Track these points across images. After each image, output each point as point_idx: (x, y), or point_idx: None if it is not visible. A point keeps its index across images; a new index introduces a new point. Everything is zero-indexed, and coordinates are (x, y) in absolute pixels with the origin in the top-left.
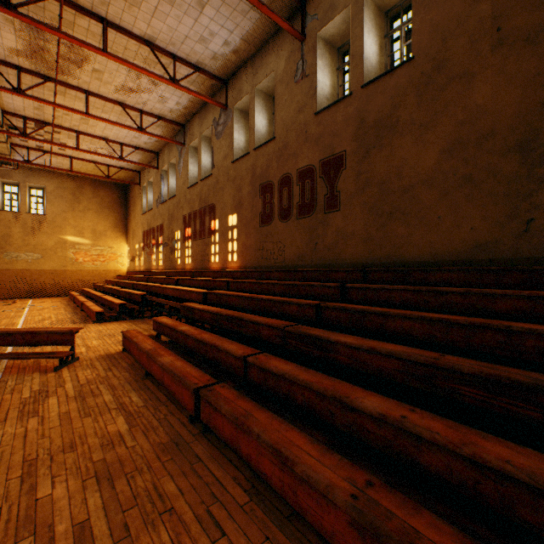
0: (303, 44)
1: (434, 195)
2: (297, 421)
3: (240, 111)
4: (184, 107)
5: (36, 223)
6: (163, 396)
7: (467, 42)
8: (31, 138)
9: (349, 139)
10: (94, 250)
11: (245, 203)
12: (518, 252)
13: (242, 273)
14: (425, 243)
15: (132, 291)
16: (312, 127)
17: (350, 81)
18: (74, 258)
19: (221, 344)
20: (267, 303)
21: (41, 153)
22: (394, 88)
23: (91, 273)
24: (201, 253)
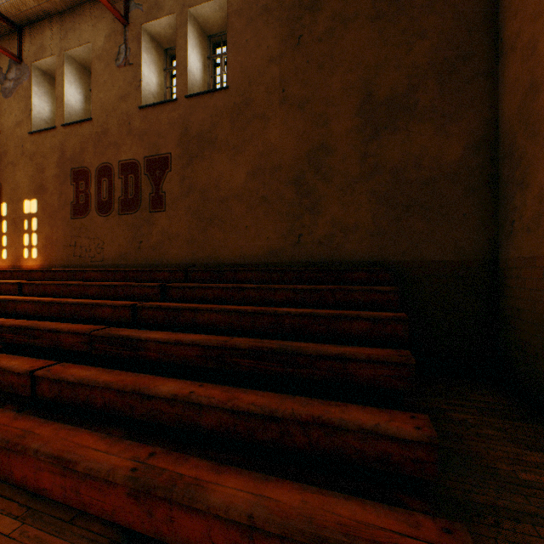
0: (127, 29)
1: (244, 208)
2: (95, 425)
3: (43, 72)
4: None
5: None
6: None
7: (265, 92)
8: None
9: (175, 143)
10: None
11: (50, 188)
12: (294, 258)
13: (45, 273)
14: (237, 247)
15: None
16: (137, 121)
17: (176, 87)
18: None
19: None
20: (75, 307)
21: None
22: (214, 109)
23: None
24: None
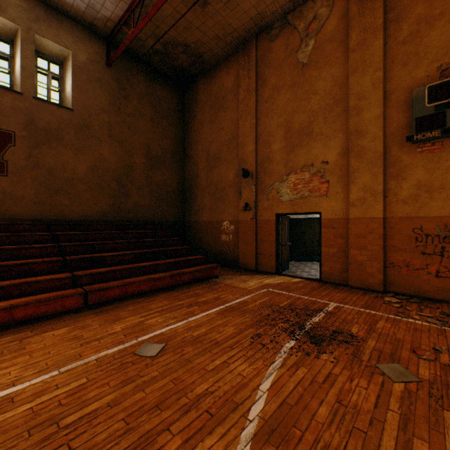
0: None
1: (85, 187)
2: None
3: None
4: None
5: None
6: (21, 328)
7: (100, 125)
8: None
9: (20, 126)
10: None
11: None
12: (117, 218)
13: None
14: (80, 210)
15: None
16: None
17: (21, 83)
18: None
19: (34, 279)
20: None
21: None
22: (61, 118)
23: None
24: None
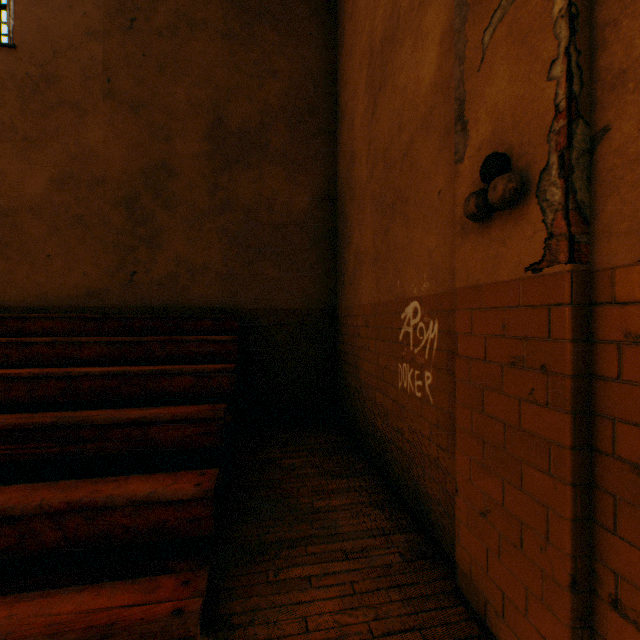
0: None
1: (45, 229)
2: None
3: None
4: None
5: None
6: None
7: (81, 73)
8: None
9: None
10: None
11: None
12: (126, 301)
13: None
14: (33, 285)
15: None
16: None
17: None
18: None
19: None
20: None
21: None
22: None
23: None
24: None
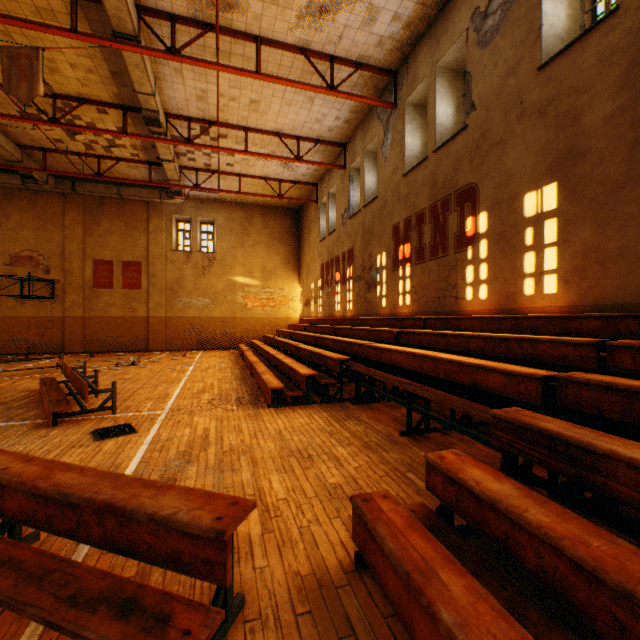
0: None
1: None
2: None
3: None
4: (403, 25)
5: (206, 263)
6: None
7: None
8: (194, 144)
9: None
10: (264, 293)
11: (594, 146)
12: None
13: (611, 321)
14: None
15: (320, 352)
16: None
17: None
18: (243, 303)
19: None
20: None
21: (209, 175)
22: None
23: (260, 321)
24: (434, 285)
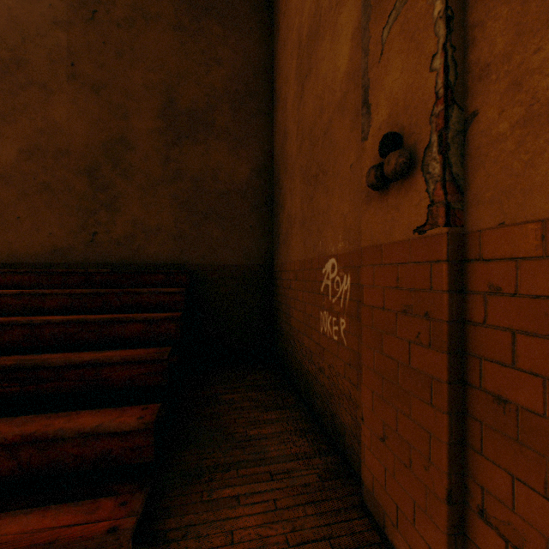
0: None
1: (15, 194)
2: None
3: None
4: None
5: None
6: None
7: (47, 57)
8: None
9: None
10: None
11: None
12: (88, 258)
13: None
14: (4, 243)
15: None
16: None
17: None
18: None
19: None
20: None
21: None
22: None
23: None
24: None
